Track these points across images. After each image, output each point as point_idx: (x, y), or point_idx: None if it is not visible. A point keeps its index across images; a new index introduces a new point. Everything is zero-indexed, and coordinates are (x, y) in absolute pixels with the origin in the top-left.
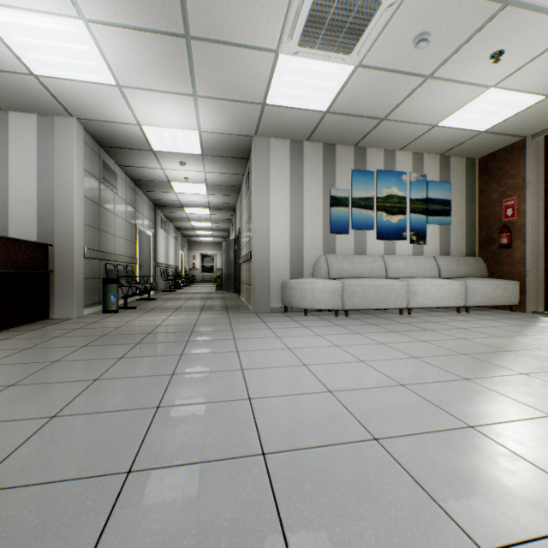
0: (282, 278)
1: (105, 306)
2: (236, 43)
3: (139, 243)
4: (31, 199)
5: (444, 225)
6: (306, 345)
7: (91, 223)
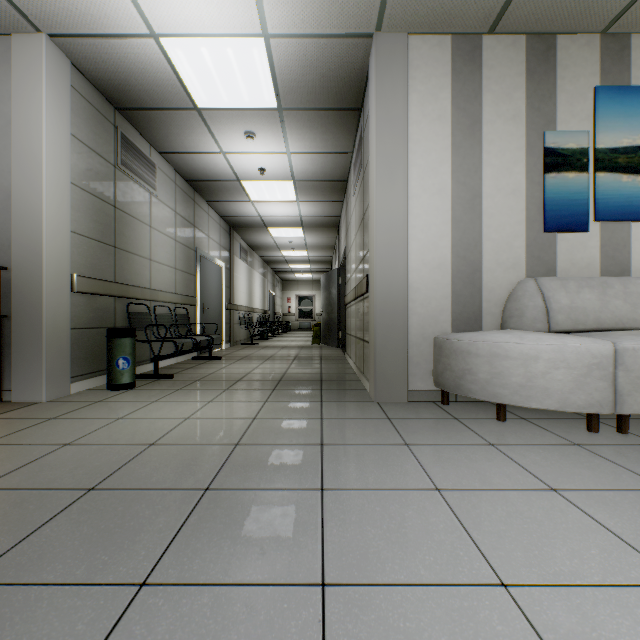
0: (433, 330)
1: (110, 376)
2: None
3: (202, 276)
4: None
5: None
6: None
7: (92, 234)
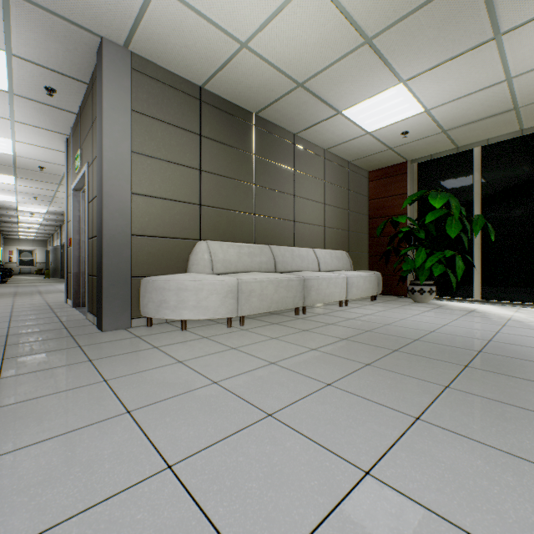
0: None
1: None
2: None
3: None
4: None
5: None
6: None
7: None
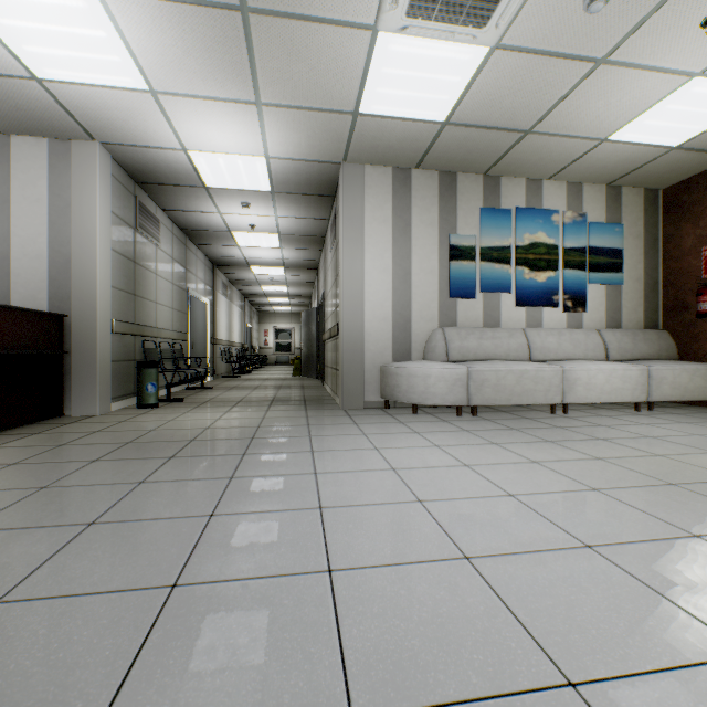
0: (381, 361)
1: (141, 398)
2: (315, 16)
3: (192, 314)
4: (40, 254)
5: (613, 285)
6: (420, 464)
7: (122, 286)
